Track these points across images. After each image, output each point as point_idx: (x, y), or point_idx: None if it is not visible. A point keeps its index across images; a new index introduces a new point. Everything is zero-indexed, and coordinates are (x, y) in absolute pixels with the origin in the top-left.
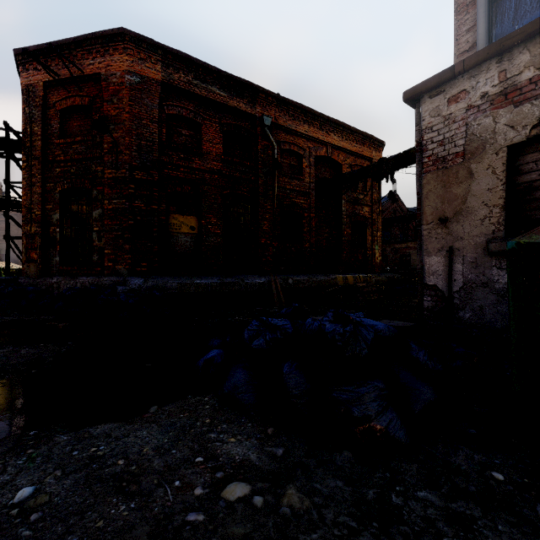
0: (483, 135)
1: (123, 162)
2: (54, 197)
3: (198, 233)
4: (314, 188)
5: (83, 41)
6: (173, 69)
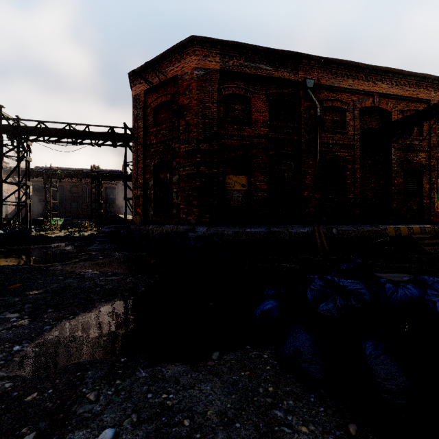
0: None
1: (192, 138)
2: (150, 170)
3: (248, 189)
4: (358, 140)
5: (166, 55)
6: (228, 58)
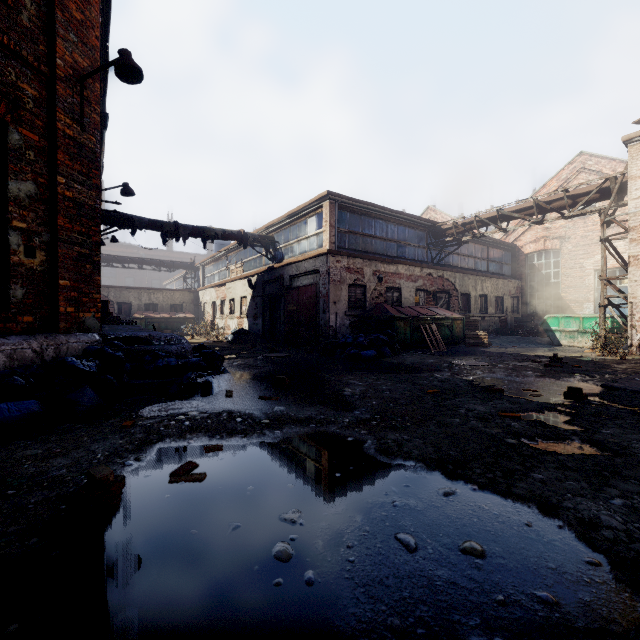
0: (344, 278)
1: (93, 122)
2: None
3: None
4: None
5: None
6: None
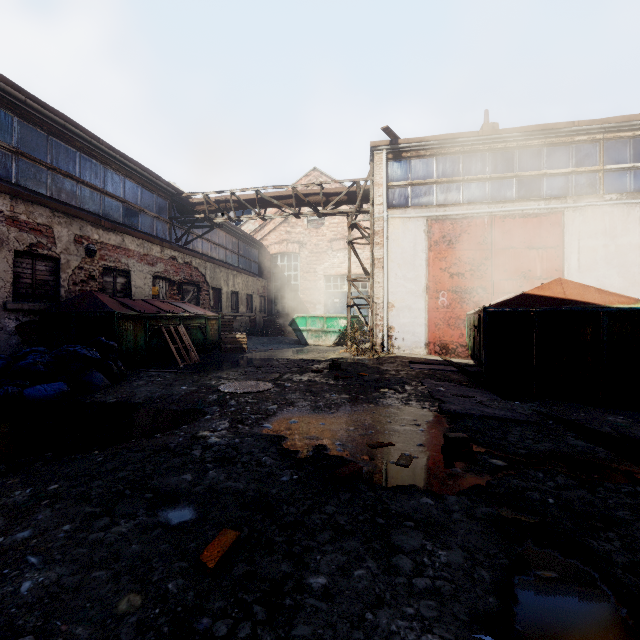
0: (2, 236)
1: None
2: None
3: None
4: None
5: None
6: None
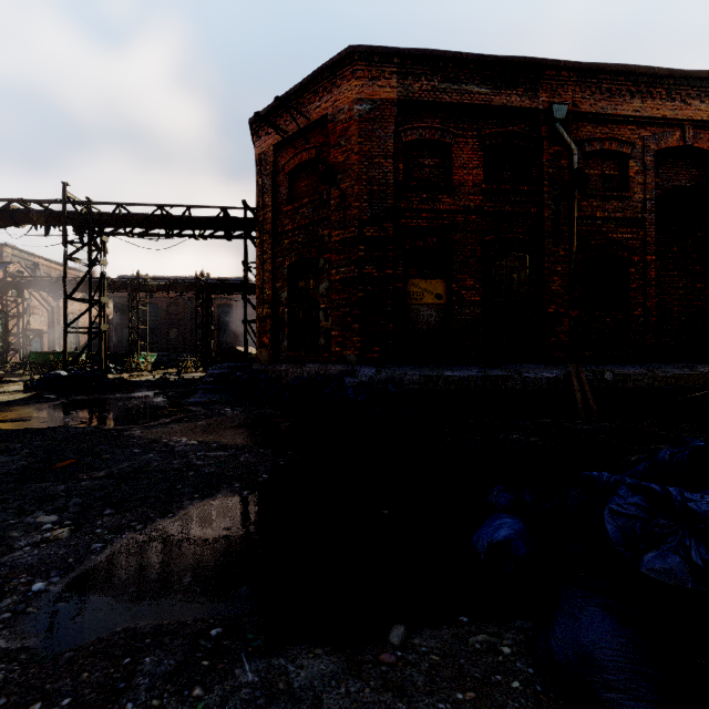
0: None
1: (352, 218)
2: (283, 274)
3: (447, 303)
4: (653, 209)
5: (309, 83)
6: (412, 78)
